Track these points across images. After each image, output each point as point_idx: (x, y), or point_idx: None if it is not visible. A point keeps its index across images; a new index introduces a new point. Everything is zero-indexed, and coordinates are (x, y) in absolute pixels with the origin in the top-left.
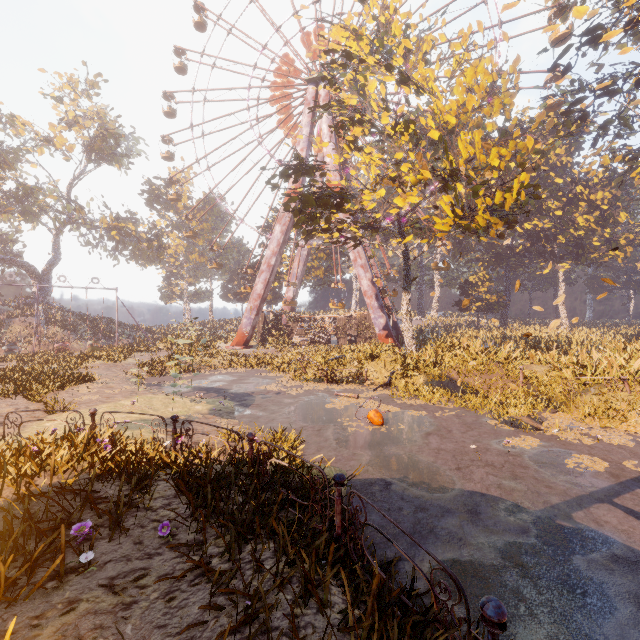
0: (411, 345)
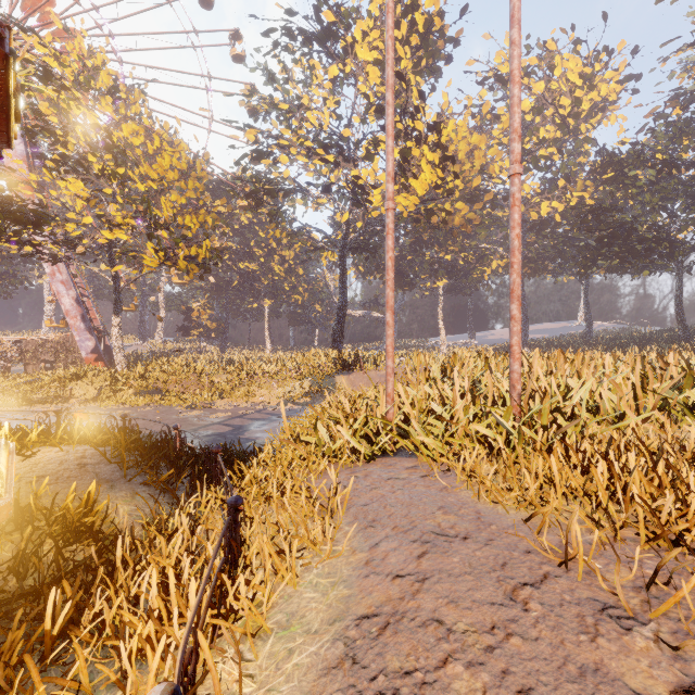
0: (122, 364)
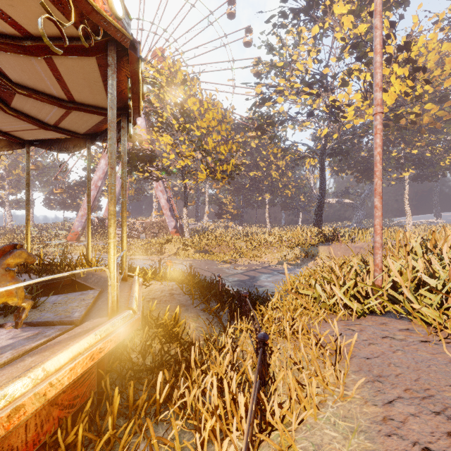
0: (188, 235)
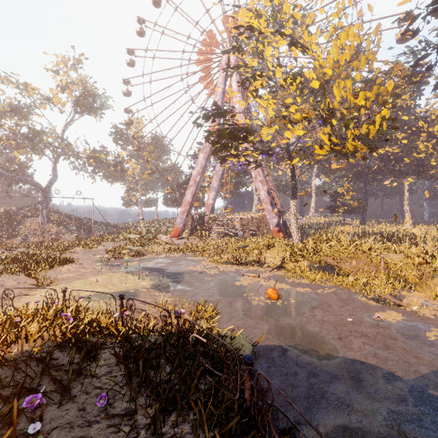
0: (297, 238)
